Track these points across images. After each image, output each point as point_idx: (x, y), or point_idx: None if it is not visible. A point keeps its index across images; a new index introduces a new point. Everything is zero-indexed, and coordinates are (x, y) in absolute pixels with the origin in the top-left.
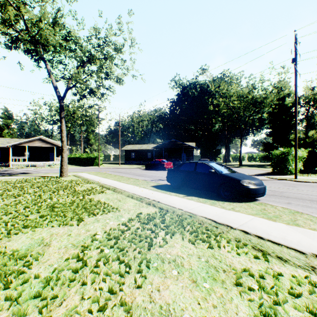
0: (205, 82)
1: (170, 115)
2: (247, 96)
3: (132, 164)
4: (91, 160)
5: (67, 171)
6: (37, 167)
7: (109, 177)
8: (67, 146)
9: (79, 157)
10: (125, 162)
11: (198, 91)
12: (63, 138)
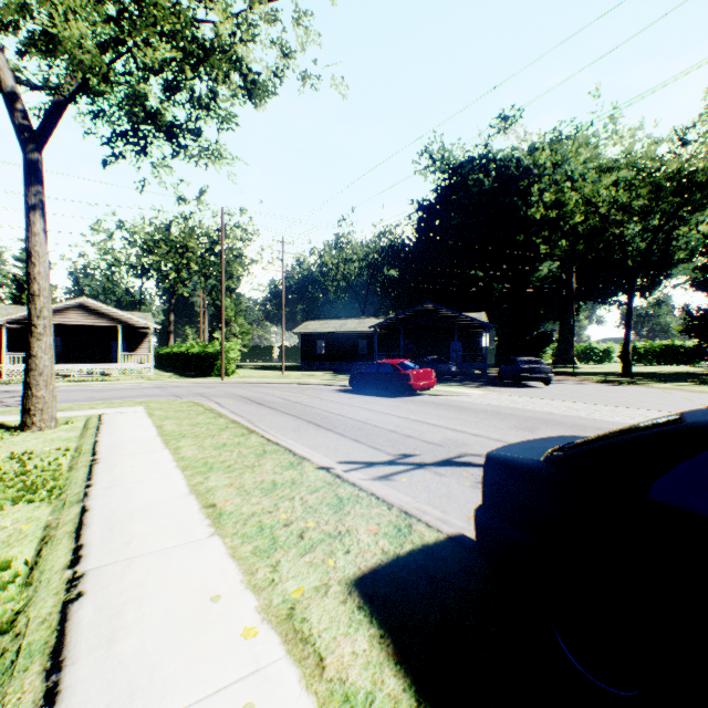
0: (511, 154)
1: (417, 243)
2: (664, 164)
3: (320, 369)
4: (208, 361)
5: (51, 408)
6: (64, 380)
7: (193, 435)
8: (51, 315)
9: (186, 353)
10: (302, 364)
11: (492, 178)
12: (33, 283)
